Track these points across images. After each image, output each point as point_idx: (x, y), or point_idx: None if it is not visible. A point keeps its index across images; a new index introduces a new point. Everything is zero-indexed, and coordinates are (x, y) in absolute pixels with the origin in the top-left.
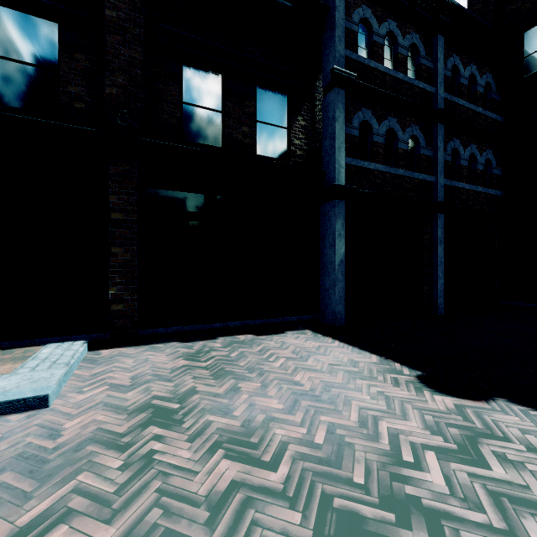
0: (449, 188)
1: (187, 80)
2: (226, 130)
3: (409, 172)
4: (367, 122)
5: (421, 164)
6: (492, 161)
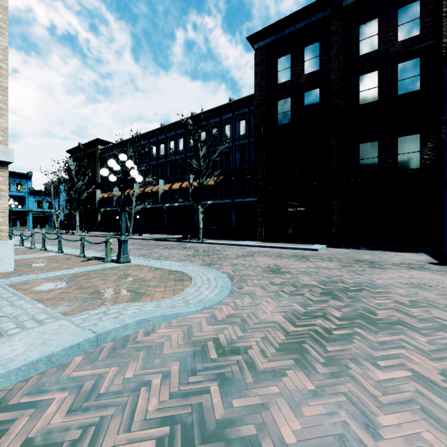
0: None
1: (361, 150)
2: (379, 165)
3: None
4: None
5: None
6: None
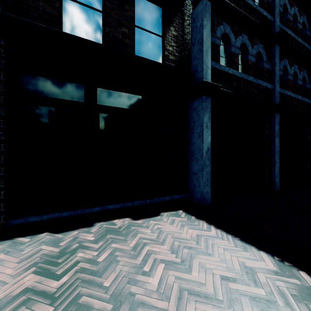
0: (281, 95)
1: None
2: (106, 28)
3: (257, 79)
4: (227, 36)
5: (264, 74)
6: (306, 78)
